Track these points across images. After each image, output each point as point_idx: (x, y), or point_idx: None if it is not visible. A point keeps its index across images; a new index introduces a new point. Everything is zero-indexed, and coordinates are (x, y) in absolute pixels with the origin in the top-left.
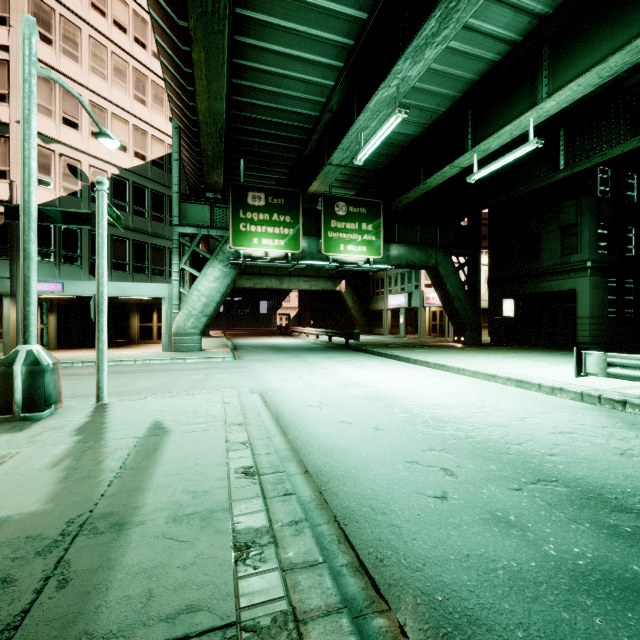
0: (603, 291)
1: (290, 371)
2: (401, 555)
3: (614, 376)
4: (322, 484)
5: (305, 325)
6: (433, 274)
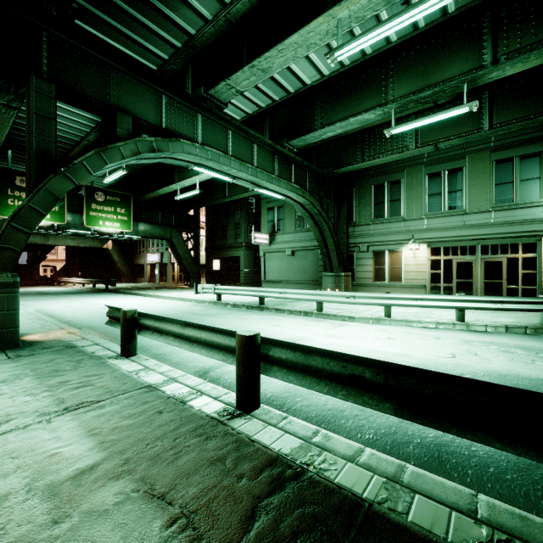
0: (251, 258)
1: (56, 303)
2: (87, 324)
3: (203, 292)
4: (68, 323)
5: (73, 276)
6: (170, 243)
